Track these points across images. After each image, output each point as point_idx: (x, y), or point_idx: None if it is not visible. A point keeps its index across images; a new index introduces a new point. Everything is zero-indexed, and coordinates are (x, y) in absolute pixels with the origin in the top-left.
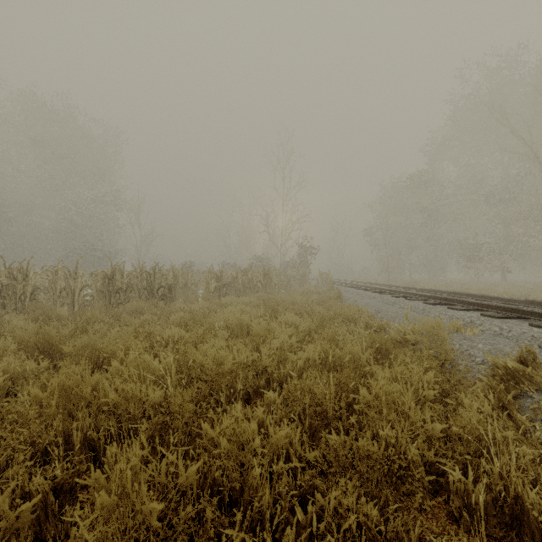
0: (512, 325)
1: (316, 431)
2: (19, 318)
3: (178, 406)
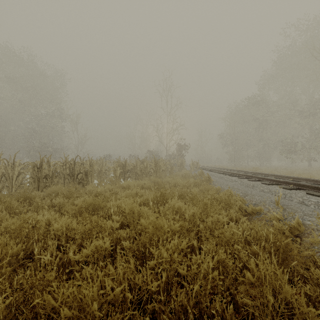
0: None
1: None
2: None
3: None
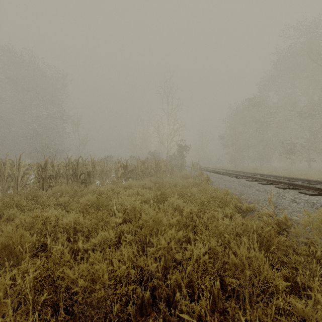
0: None
1: None
2: None
3: None
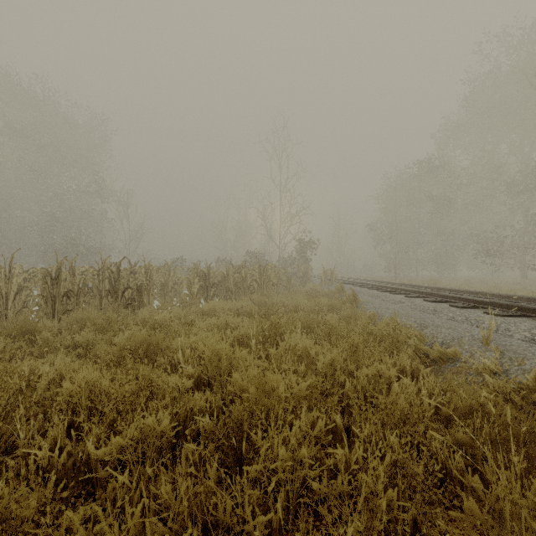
0: None
1: None
2: None
3: None
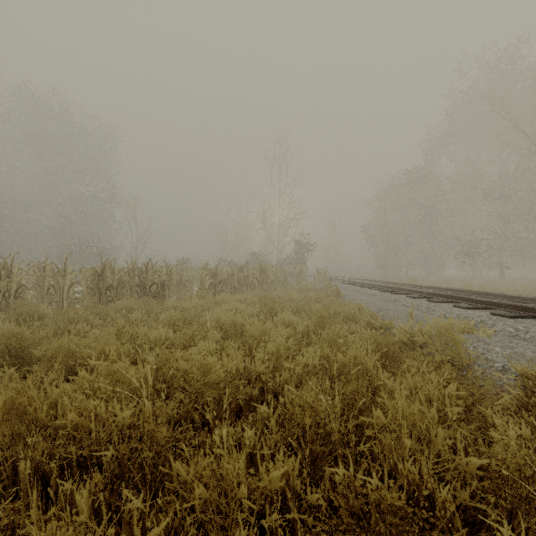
0: (529, 326)
1: (318, 457)
2: (1, 316)
3: (148, 431)
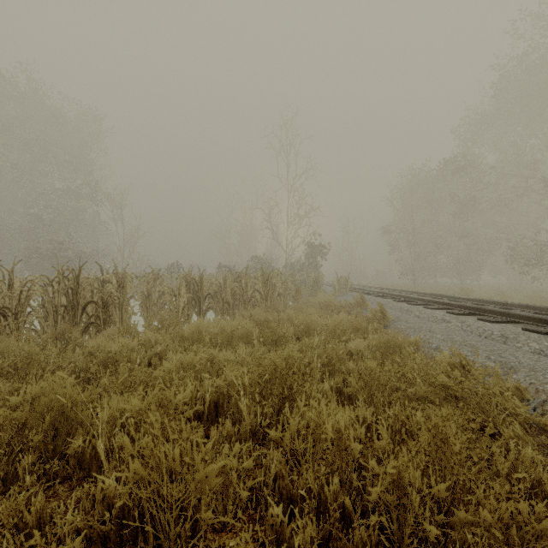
0: None
1: None
2: None
3: None
